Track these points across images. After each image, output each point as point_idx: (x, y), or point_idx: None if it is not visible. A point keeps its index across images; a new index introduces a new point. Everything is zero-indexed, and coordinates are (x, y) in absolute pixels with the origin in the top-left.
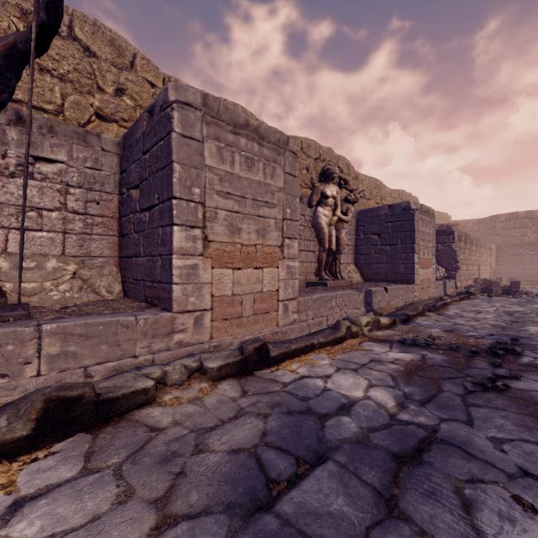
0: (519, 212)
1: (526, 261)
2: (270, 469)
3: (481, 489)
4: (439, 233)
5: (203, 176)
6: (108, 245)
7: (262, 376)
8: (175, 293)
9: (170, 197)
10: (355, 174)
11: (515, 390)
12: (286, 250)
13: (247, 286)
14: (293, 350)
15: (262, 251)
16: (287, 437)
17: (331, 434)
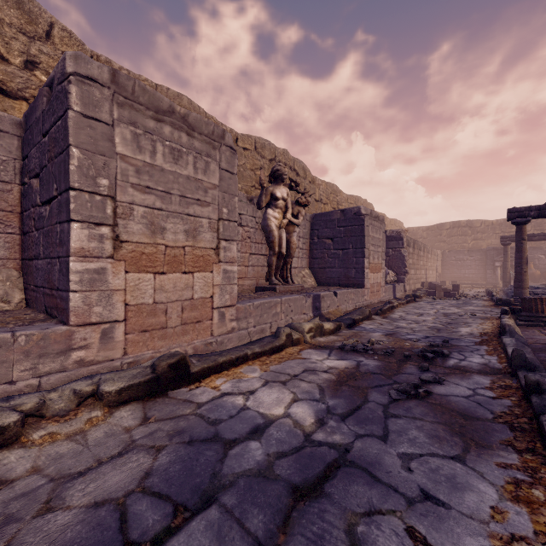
0: (460, 221)
1: (466, 265)
2: (134, 526)
3: (376, 523)
4: (390, 238)
5: (114, 165)
6: (5, 244)
7: (177, 396)
8: (73, 303)
9: (67, 188)
10: (311, 178)
11: (436, 396)
12: (222, 253)
13: (174, 292)
14: (221, 363)
15: (193, 254)
16: (174, 476)
17: (230, 466)
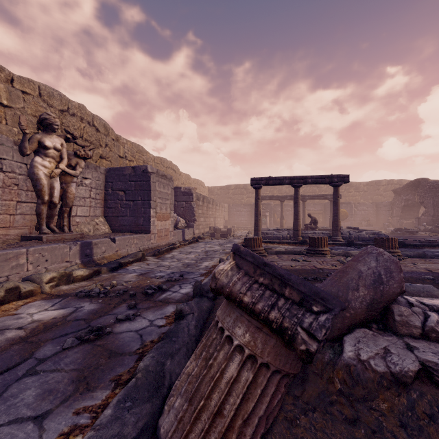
0: (240, 184)
1: (242, 215)
2: None
3: None
4: (184, 193)
5: None
6: None
7: None
8: None
9: None
10: (115, 136)
11: (112, 335)
12: None
13: None
14: None
15: None
16: None
17: None
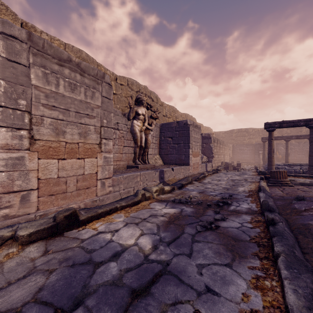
0: (242, 128)
1: (245, 152)
2: None
3: (178, 310)
4: (204, 138)
5: (30, 92)
6: None
7: (69, 235)
8: (0, 179)
9: None
10: (161, 103)
11: (221, 228)
12: (103, 147)
13: (71, 171)
14: (100, 213)
15: (84, 147)
16: (58, 289)
17: (96, 279)
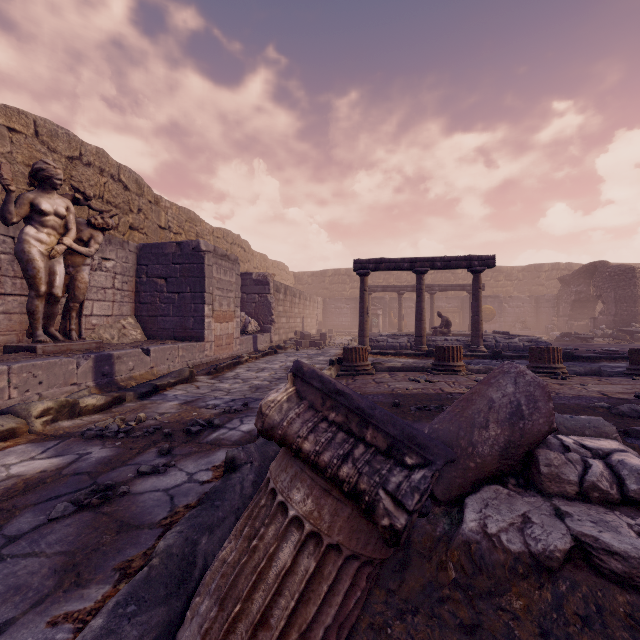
0: (341, 269)
1: (344, 313)
2: None
3: None
4: (256, 282)
5: None
6: None
7: None
8: None
9: None
10: (154, 197)
11: (127, 497)
12: None
13: None
14: None
15: None
16: None
17: None
